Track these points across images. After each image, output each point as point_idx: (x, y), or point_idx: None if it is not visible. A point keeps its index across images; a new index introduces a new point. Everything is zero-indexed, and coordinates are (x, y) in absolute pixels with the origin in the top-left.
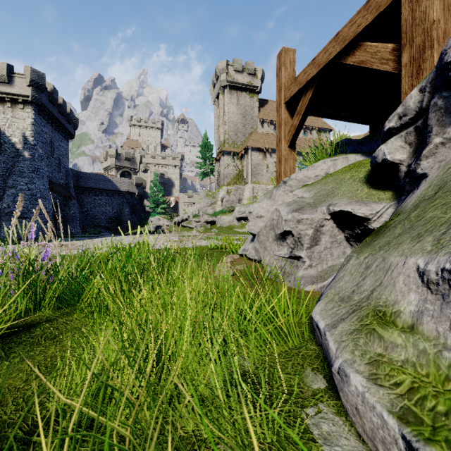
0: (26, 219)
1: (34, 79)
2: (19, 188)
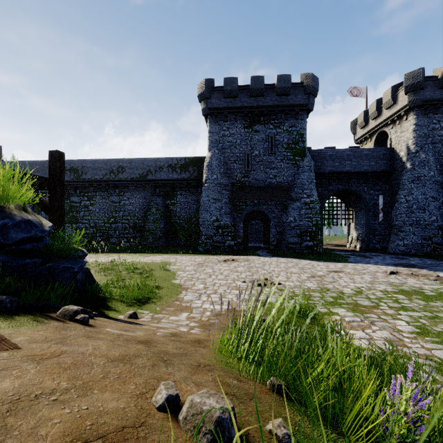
0: (402, 233)
1: (408, 83)
2: (399, 202)
